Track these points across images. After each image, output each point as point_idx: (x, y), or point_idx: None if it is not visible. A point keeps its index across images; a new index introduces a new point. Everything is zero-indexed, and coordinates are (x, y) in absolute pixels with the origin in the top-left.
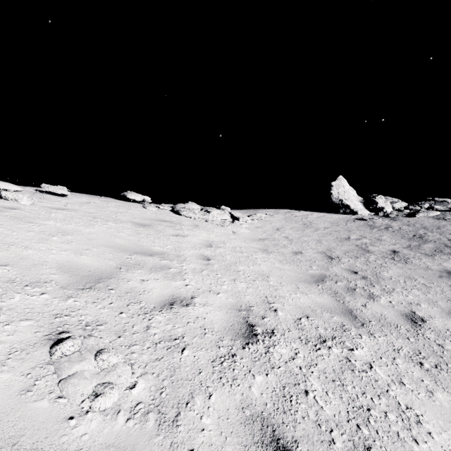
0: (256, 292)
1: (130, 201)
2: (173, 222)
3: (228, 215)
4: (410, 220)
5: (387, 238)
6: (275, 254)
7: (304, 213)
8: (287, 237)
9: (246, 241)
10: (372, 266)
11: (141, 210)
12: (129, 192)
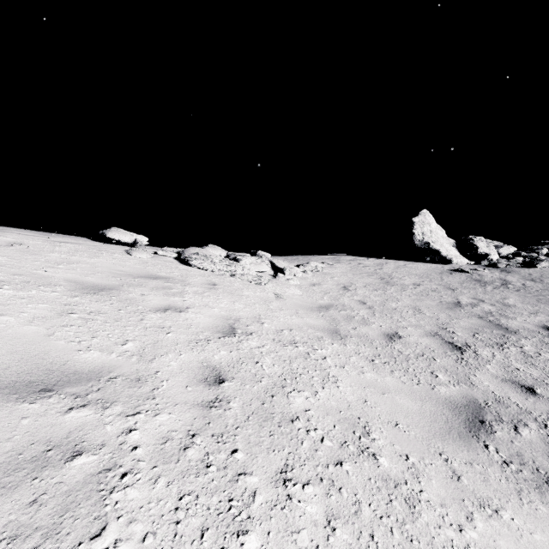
0: (362, 547)
1: (115, 243)
2: (170, 279)
3: (268, 266)
4: (532, 273)
5: (516, 302)
6: (355, 341)
7: (375, 262)
8: (364, 301)
9: (298, 312)
10: (546, 369)
11: (118, 257)
12: (113, 228)
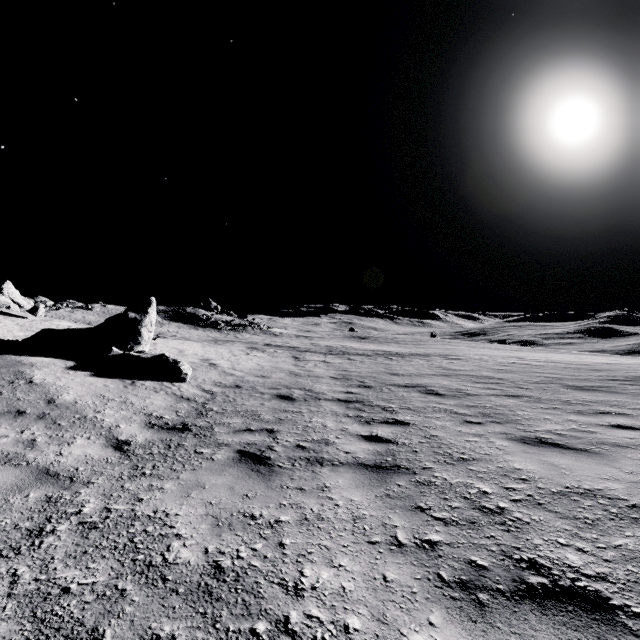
0: None
1: None
2: None
3: None
4: (57, 313)
5: None
6: None
7: None
8: None
9: None
10: None
11: None
12: None
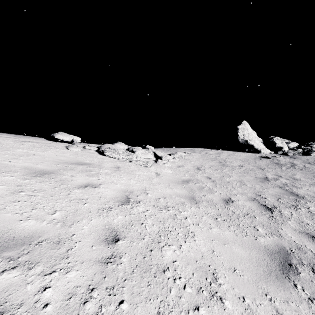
0: None
1: (61, 141)
2: (91, 164)
3: (152, 155)
4: (308, 159)
5: (301, 177)
6: (205, 205)
7: (215, 152)
8: (209, 177)
9: (170, 185)
10: None
11: (60, 151)
12: (60, 132)
